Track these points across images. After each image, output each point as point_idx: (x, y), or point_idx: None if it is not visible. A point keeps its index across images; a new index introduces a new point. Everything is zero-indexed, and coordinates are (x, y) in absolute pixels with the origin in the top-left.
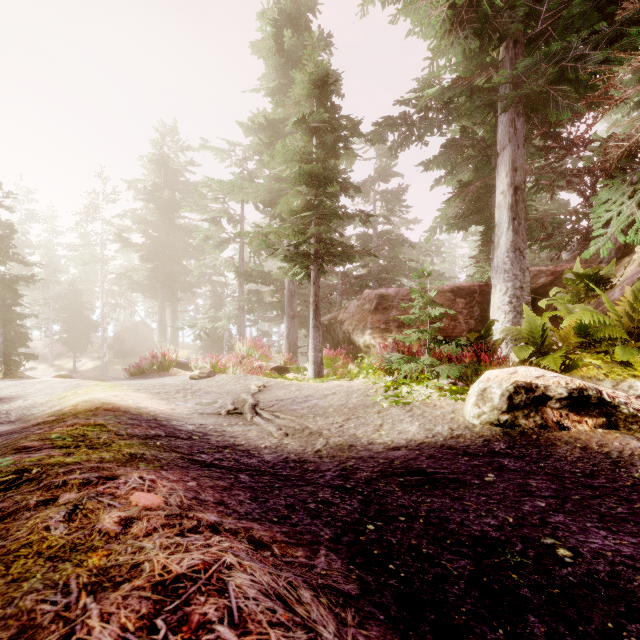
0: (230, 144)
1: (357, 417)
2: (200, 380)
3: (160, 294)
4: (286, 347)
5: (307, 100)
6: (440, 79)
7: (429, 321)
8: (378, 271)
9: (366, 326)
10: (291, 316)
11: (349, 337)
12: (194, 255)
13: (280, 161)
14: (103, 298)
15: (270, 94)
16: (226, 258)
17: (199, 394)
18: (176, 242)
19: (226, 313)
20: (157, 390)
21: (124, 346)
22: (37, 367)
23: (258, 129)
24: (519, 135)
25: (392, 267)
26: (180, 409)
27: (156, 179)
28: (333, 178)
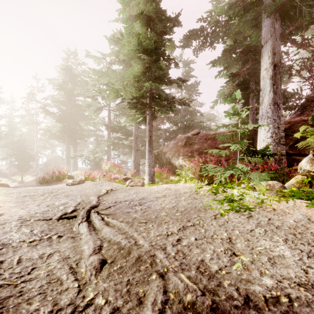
0: (103, 55)
1: (194, 225)
2: (72, 186)
3: (67, 140)
4: (133, 167)
5: (144, 5)
6: (225, 3)
7: (240, 137)
8: (183, 128)
9: (179, 154)
10: (136, 149)
11: (169, 161)
12: (85, 120)
13: (126, 43)
14: (37, 143)
15: (124, 22)
16: (101, 119)
17: (59, 196)
18: (76, 113)
19: (100, 149)
20: (27, 193)
21: (49, 169)
22: (2, 180)
23: (117, 41)
24: (277, 32)
25: (191, 126)
26: (12, 214)
27: (64, 78)
28: (161, 55)
